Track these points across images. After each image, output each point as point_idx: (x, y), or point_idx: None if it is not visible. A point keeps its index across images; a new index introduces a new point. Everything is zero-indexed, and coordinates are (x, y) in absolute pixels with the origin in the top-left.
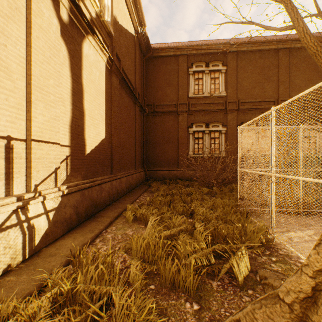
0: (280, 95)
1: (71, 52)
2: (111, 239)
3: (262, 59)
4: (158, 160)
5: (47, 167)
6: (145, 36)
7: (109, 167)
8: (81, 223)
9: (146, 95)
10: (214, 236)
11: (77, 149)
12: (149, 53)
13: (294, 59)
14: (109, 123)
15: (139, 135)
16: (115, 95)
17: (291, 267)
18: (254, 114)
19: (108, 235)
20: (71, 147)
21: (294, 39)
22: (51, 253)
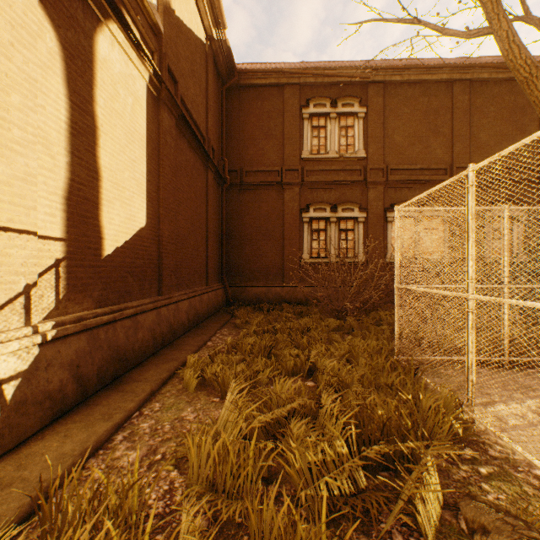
0: (455, 158)
1: (68, 47)
2: (149, 434)
3: (426, 97)
4: (249, 269)
5: (2, 283)
6: (225, 46)
7: (155, 281)
8: (88, 398)
9: (227, 153)
10: (361, 424)
11: (83, 245)
12: (232, 78)
13: (477, 98)
14: (156, 197)
15: (214, 224)
16: (168, 146)
17: (523, 490)
18: (412, 191)
19: (143, 424)
20: (67, 241)
21: (479, 65)
22: (2, 479)
